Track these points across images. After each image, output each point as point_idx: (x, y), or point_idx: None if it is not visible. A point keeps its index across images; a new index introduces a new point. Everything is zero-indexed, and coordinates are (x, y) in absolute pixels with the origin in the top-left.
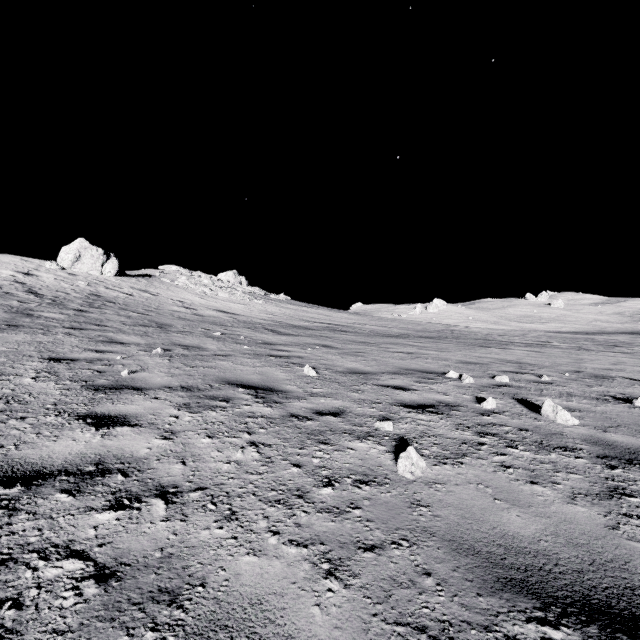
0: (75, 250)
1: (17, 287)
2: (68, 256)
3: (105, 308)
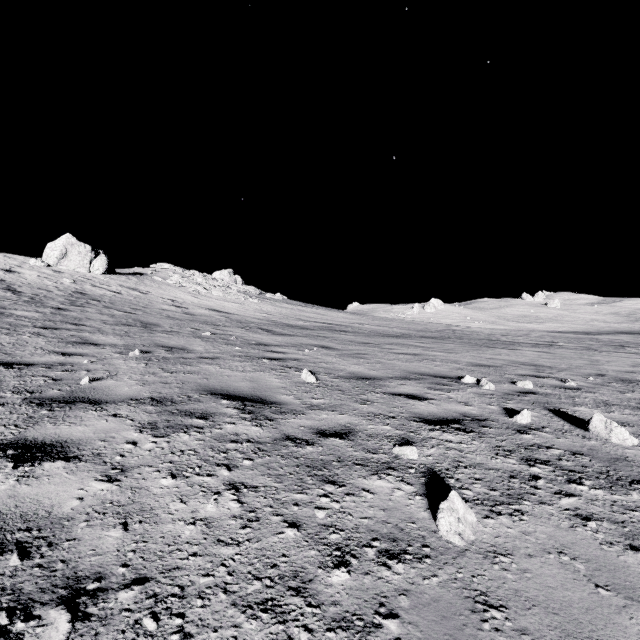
0: (61, 246)
1: None
2: (54, 253)
3: (88, 306)
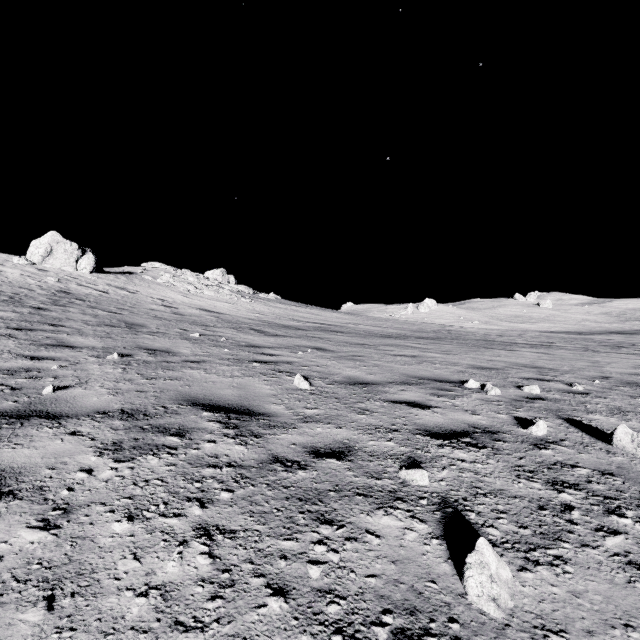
0: (46, 244)
1: None
2: (38, 250)
3: (70, 306)
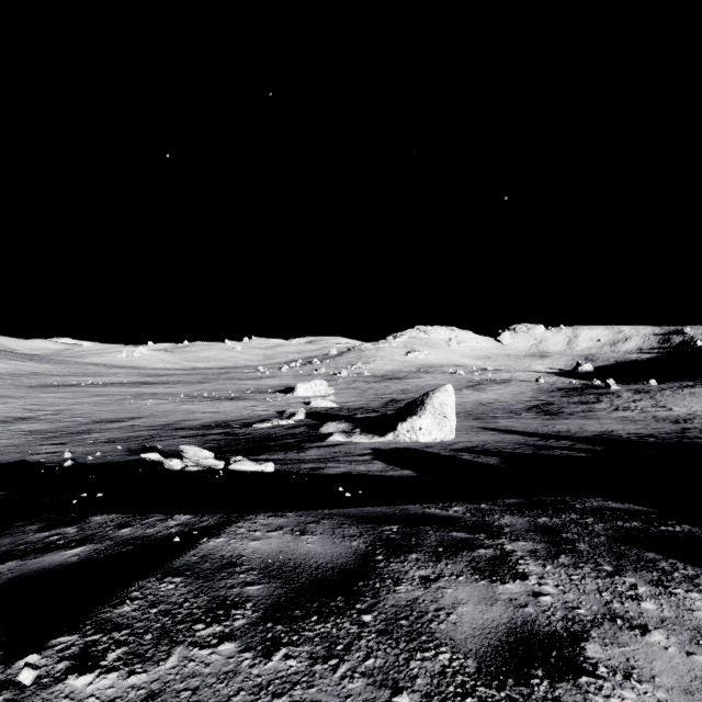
0: None
1: None
2: None
3: None
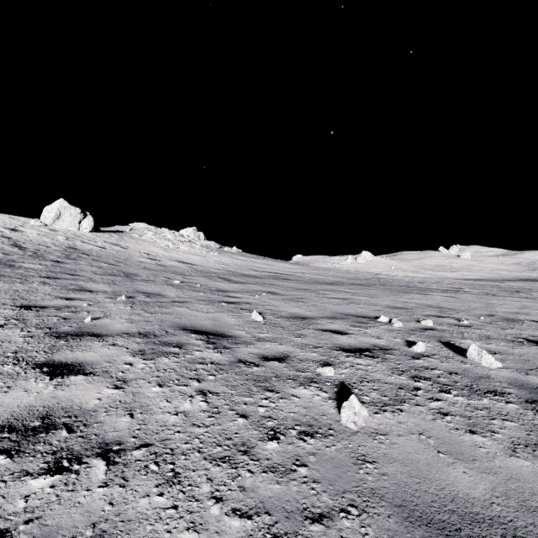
0: (56, 209)
1: (3, 241)
2: (50, 214)
3: (80, 259)
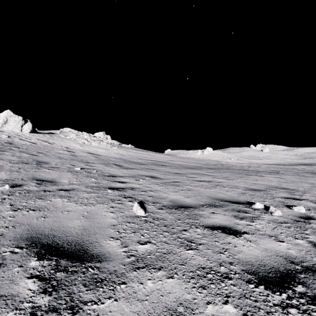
0: (4, 117)
1: None
2: None
3: (7, 151)
